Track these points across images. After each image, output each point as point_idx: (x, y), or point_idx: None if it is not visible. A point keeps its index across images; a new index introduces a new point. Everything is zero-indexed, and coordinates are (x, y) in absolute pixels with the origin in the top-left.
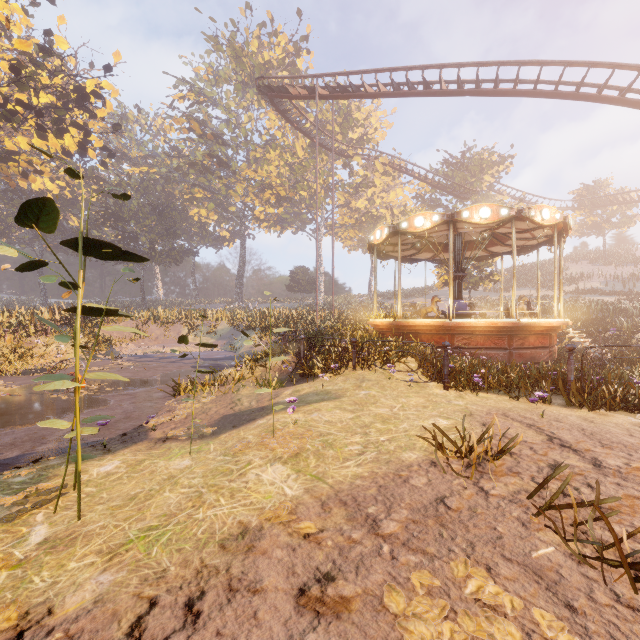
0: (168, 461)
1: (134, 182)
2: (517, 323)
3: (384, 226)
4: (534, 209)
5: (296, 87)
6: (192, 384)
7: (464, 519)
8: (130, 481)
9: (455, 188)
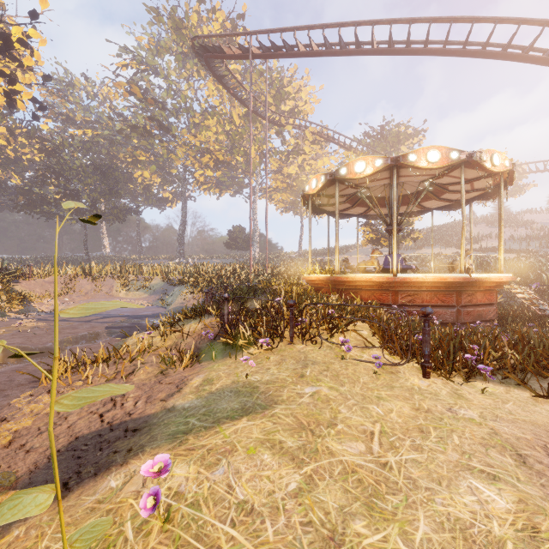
0: None
1: (77, 143)
2: (468, 278)
3: (320, 174)
4: (485, 154)
5: (230, 45)
6: (76, 360)
7: None
8: None
9: None
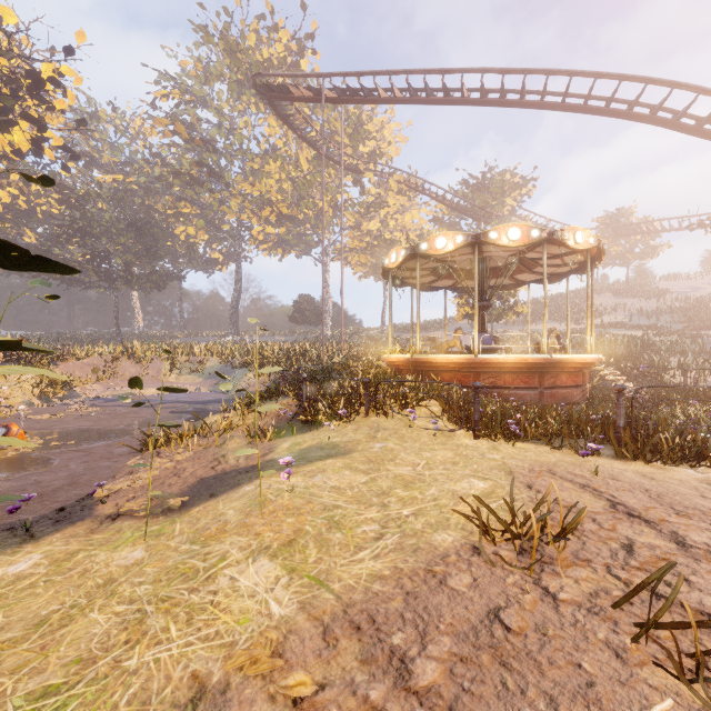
0: (112, 552)
1: (106, 192)
2: (549, 359)
3: (400, 247)
4: (567, 231)
5: (299, 87)
6: (166, 436)
7: (533, 650)
8: (47, 590)
9: (475, 211)
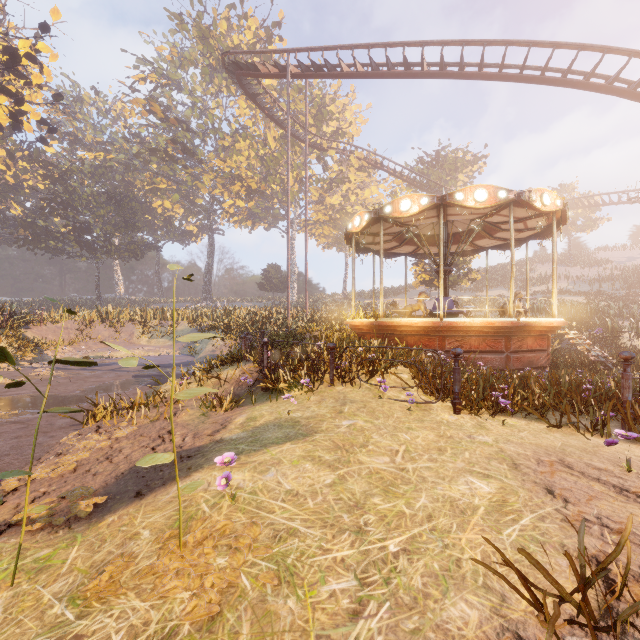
0: None
1: (88, 168)
2: (517, 323)
3: (364, 211)
4: (534, 193)
5: (265, 63)
6: (115, 405)
7: None
8: None
9: (430, 186)
